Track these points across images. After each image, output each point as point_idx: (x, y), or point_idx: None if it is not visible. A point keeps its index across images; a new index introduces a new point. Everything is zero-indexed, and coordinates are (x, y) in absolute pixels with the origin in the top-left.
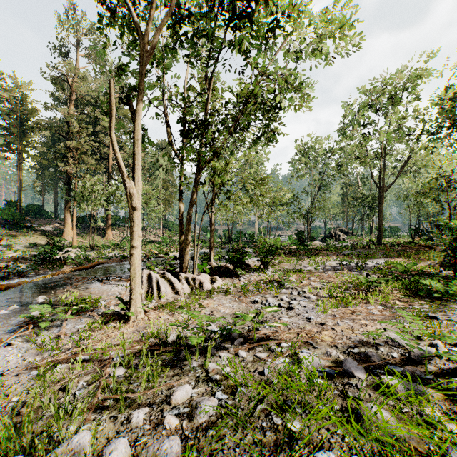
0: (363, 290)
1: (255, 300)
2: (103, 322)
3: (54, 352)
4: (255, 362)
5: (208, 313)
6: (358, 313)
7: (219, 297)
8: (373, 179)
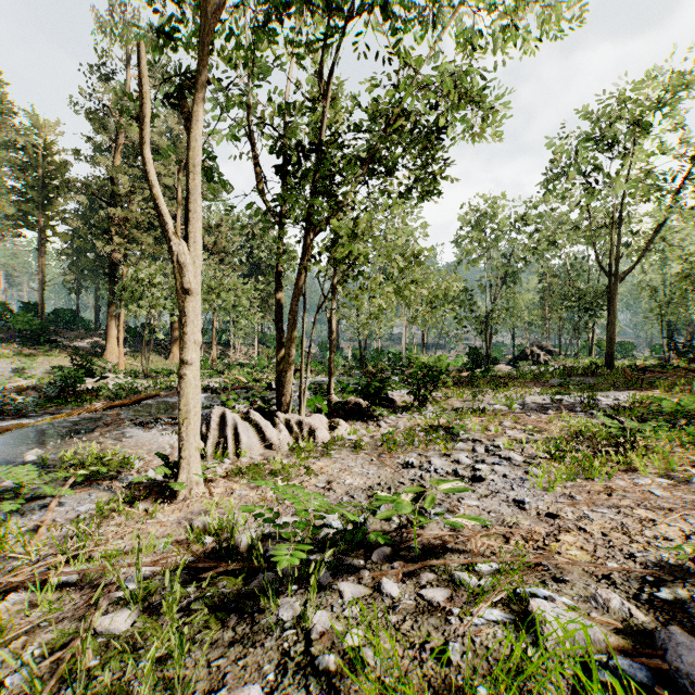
0: (610, 446)
1: (409, 461)
2: (130, 500)
3: (18, 562)
4: (421, 614)
5: (321, 486)
6: (620, 492)
7: (343, 455)
8: (598, 262)
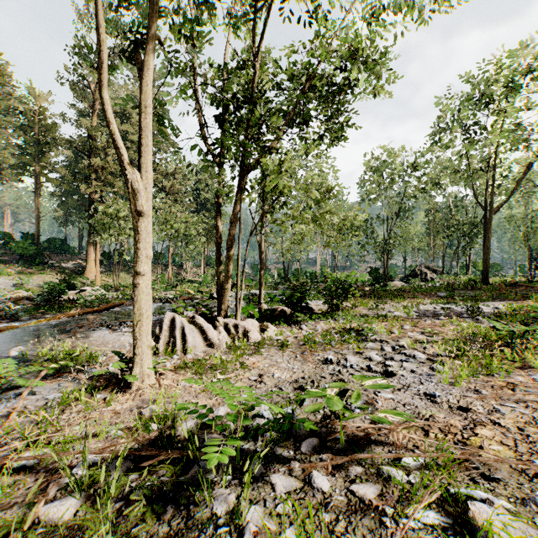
0: (500, 346)
1: (328, 358)
2: (92, 389)
3: None
4: (354, 513)
5: (253, 379)
6: (522, 387)
7: (272, 352)
8: (476, 198)
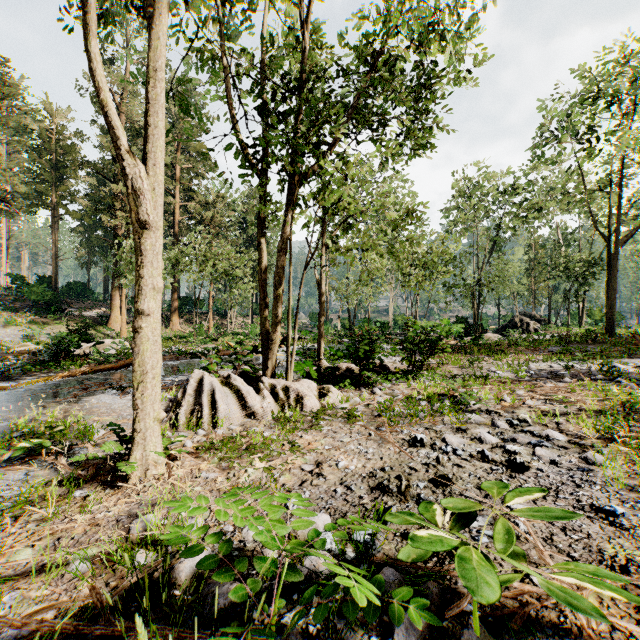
0: None
1: (418, 438)
2: (72, 482)
3: None
4: None
5: (308, 470)
6: None
7: (335, 427)
8: (596, 226)
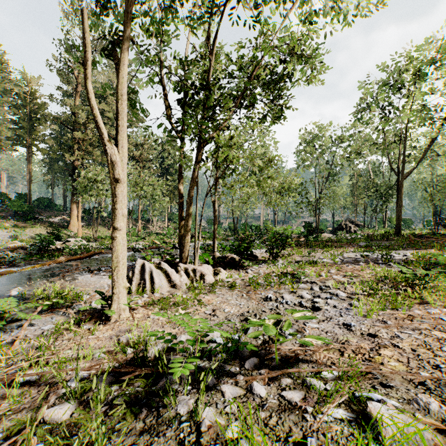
0: (405, 286)
1: (268, 296)
2: (78, 322)
3: None
4: (283, 412)
5: (208, 313)
6: (419, 318)
7: (223, 292)
8: (390, 165)
